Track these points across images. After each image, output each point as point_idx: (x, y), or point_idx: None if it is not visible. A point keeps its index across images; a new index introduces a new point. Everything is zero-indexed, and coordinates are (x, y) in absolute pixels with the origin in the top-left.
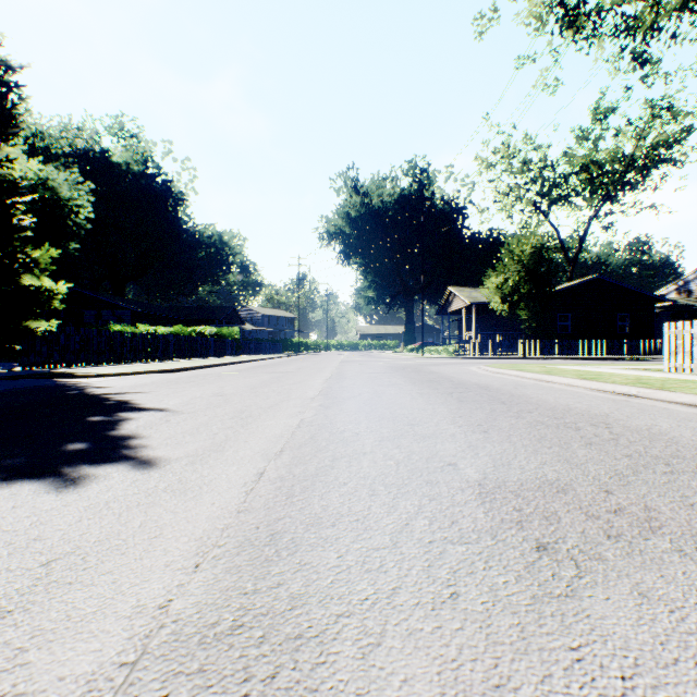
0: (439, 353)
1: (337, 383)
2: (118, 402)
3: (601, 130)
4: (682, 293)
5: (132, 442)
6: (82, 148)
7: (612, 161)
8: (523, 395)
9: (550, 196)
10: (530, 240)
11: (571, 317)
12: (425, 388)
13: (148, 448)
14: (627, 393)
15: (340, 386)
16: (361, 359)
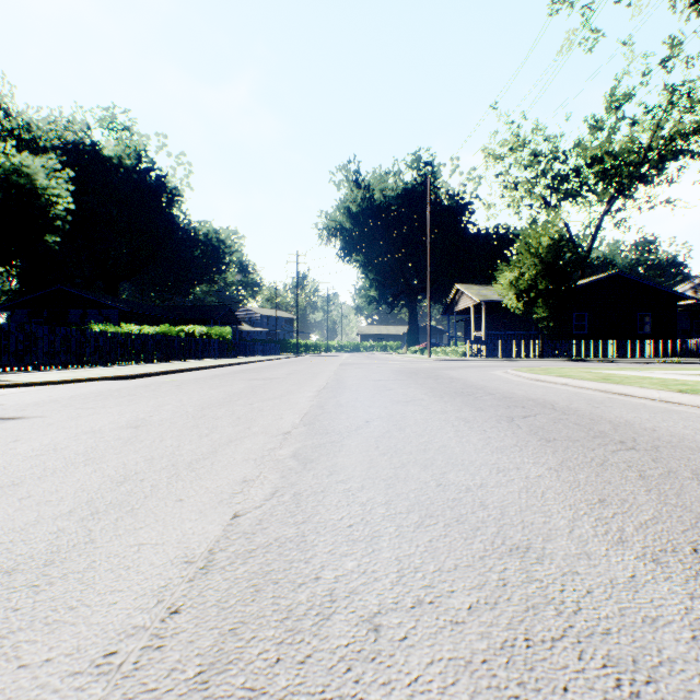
0: (446, 354)
1: (332, 398)
2: None
3: (616, 119)
4: (698, 292)
5: None
6: (71, 141)
7: (627, 152)
8: (632, 424)
9: (560, 190)
10: (549, 230)
11: (587, 316)
12: (462, 407)
13: None
14: None
15: (336, 403)
16: (363, 362)
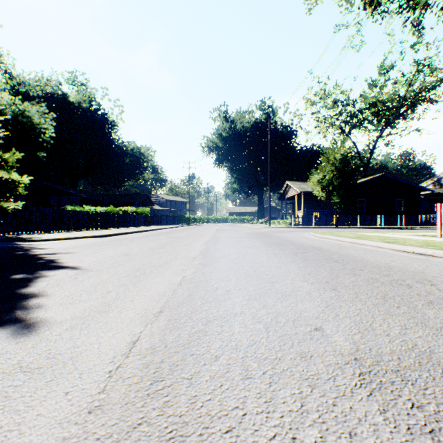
0: (280, 224)
1: (213, 245)
2: (46, 261)
3: (385, 80)
4: (436, 185)
5: (32, 301)
6: (49, 92)
7: (392, 100)
8: (349, 255)
9: (351, 123)
10: (340, 150)
11: (366, 201)
12: (276, 249)
13: (42, 308)
14: (425, 253)
15: (215, 247)
16: (229, 228)
